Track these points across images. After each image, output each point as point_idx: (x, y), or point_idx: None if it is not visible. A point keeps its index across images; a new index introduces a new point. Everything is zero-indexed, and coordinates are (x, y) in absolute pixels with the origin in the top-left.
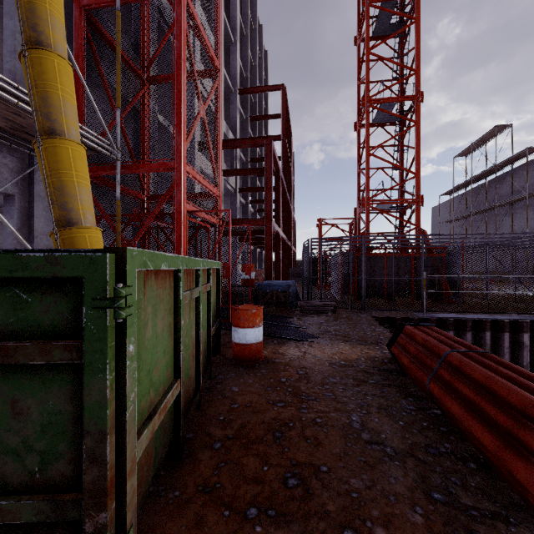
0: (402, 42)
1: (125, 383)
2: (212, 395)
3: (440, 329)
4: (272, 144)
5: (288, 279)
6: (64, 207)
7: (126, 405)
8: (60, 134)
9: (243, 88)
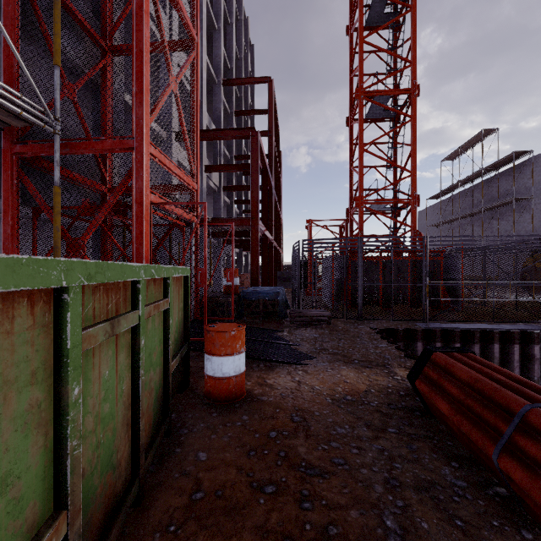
0: (396, 34)
1: None
2: (165, 472)
3: (446, 341)
4: (258, 136)
5: (275, 283)
6: None
7: None
8: None
9: (227, 79)
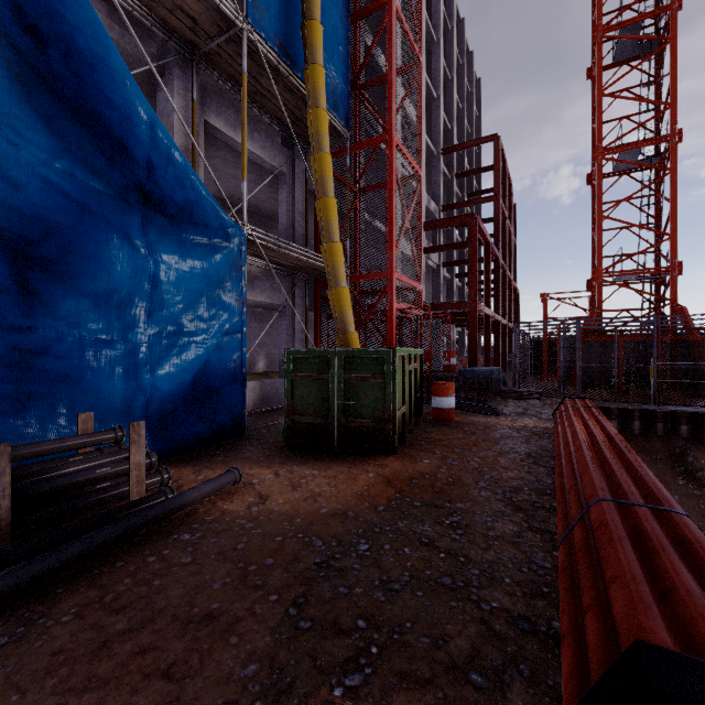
0: (659, 61)
1: (396, 389)
2: (418, 431)
3: (670, 422)
4: (477, 221)
5: (505, 367)
6: (343, 322)
7: (396, 396)
8: (340, 284)
9: (447, 148)
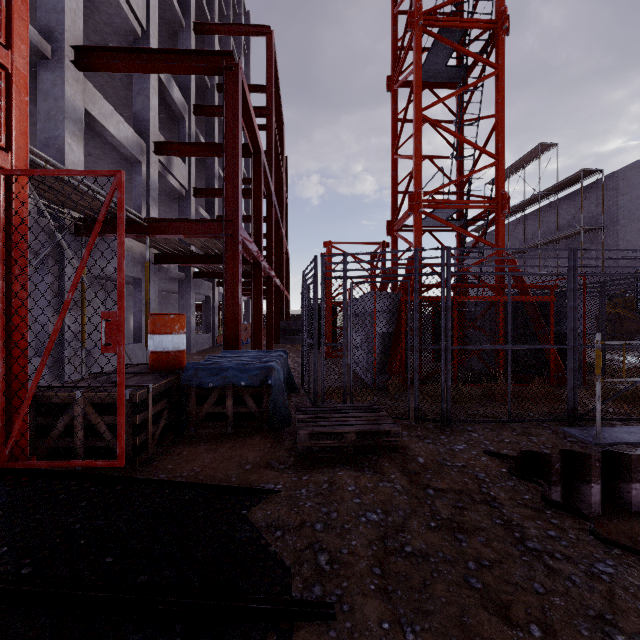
0: None
1: None
2: None
3: None
4: (239, 70)
5: (277, 338)
6: None
7: None
8: None
9: (201, 23)
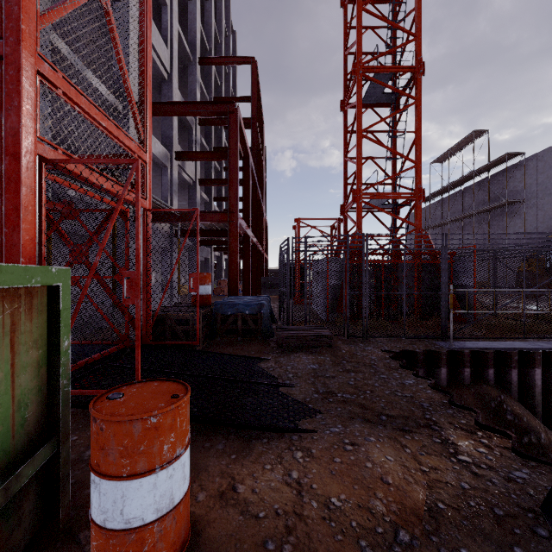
0: (395, 9)
1: None
2: None
3: (475, 365)
4: (238, 113)
5: (259, 290)
6: None
7: None
8: None
9: (204, 58)
